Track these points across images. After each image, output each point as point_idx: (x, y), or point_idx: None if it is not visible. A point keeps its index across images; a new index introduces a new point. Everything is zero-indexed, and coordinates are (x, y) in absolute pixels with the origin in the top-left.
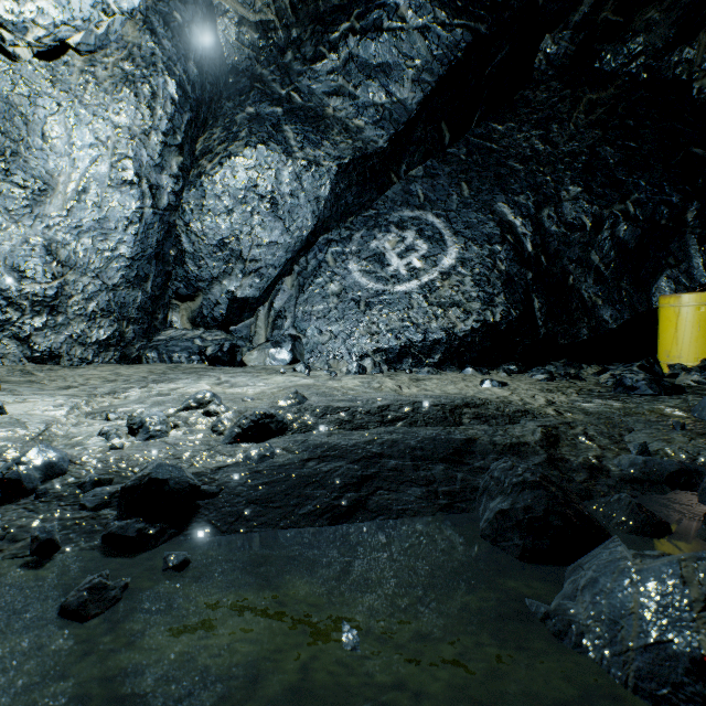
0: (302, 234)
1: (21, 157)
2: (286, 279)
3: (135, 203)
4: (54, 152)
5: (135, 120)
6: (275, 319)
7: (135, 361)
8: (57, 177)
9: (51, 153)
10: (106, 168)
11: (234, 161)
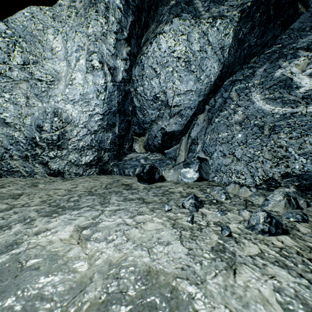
0: (210, 80)
1: (40, 64)
2: (199, 116)
3: (101, 80)
4: (59, 59)
5: (97, 28)
6: (190, 145)
7: (111, 172)
8: (61, 73)
9: (57, 60)
10: (84, 62)
11: (158, 38)
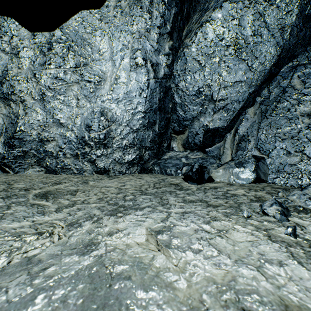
0: (264, 68)
1: (89, 66)
2: (248, 110)
3: (144, 78)
4: (105, 60)
5: (141, 25)
6: (238, 142)
7: (150, 171)
8: (107, 73)
9: (103, 61)
10: (128, 60)
11: (204, 27)
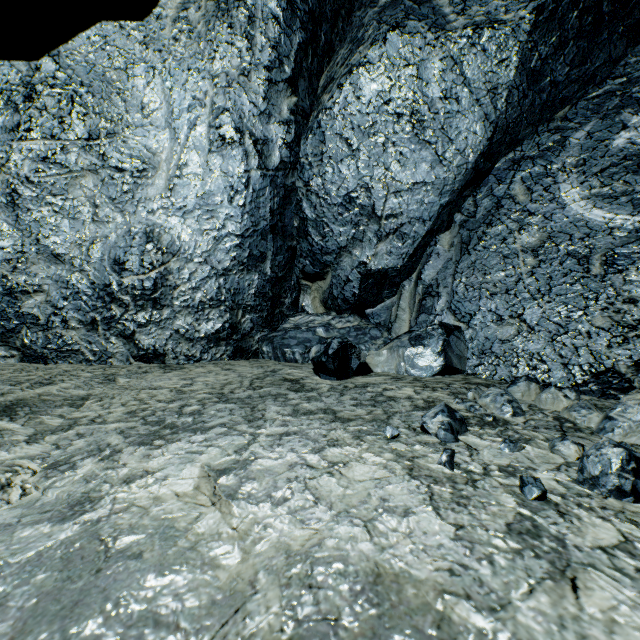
0: (466, 160)
1: (119, 137)
2: (441, 237)
3: (238, 167)
4: (155, 127)
5: (231, 61)
6: (421, 297)
7: (257, 353)
8: (160, 154)
9: (152, 129)
10: (204, 130)
11: (356, 75)
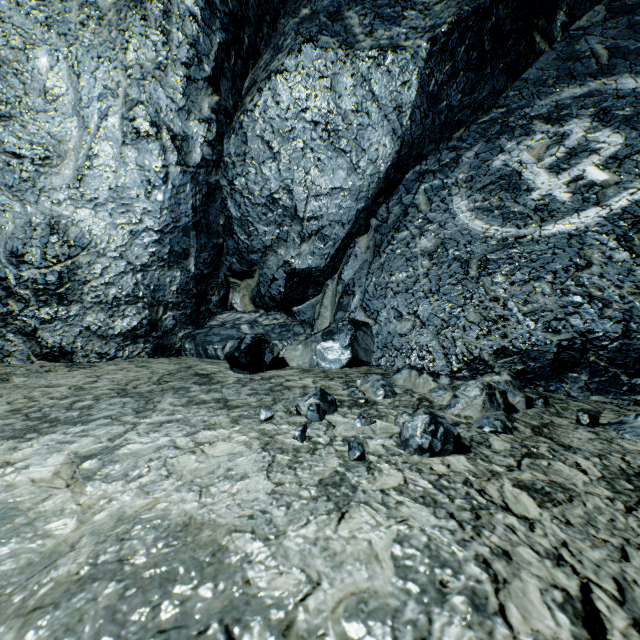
0: (378, 170)
1: (16, 121)
2: (359, 240)
3: (155, 161)
4: (61, 113)
5: (146, 54)
6: (340, 296)
7: (181, 351)
8: (67, 142)
9: (57, 115)
10: (117, 121)
11: (274, 81)
